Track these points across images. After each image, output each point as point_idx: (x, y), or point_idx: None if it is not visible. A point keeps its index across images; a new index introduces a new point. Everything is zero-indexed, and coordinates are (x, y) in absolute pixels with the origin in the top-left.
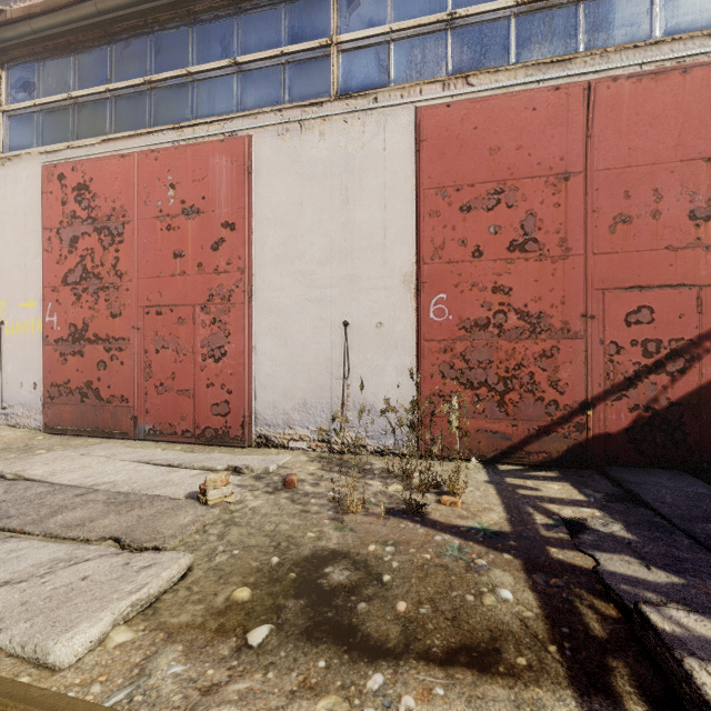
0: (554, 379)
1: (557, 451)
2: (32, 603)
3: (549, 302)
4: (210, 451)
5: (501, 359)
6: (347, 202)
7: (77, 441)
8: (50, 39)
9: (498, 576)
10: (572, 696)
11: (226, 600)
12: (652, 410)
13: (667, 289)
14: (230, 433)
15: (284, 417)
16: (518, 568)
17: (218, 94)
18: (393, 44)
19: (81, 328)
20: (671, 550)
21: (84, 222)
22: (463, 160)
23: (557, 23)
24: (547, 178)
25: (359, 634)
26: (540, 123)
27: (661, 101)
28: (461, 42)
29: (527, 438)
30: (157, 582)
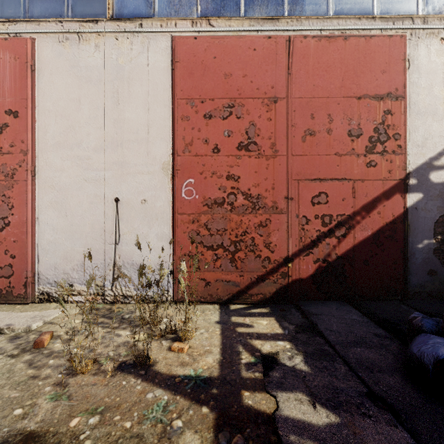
0: (268, 242)
1: (269, 293)
2: None
3: (264, 188)
4: None
5: (233, 228)
6: (118, 103)
7: None
8: None
9: (187, 441)
10: None
11: None
12: (327, 262)
13: (335, 181)
14: (13, 292)
15: (65, 276)
16: (210, 424)
17: (6, 0)
18: None
19: None
20: (332, 380)
21: None
22: (206, 80)
23: None
24: (263, 99)
25: None
26: (258, 60)
27: (332, 56)
28: None
29: (250, 284)
30: None
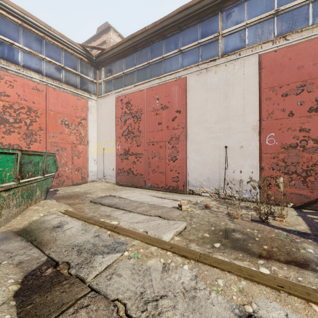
0: None
1: None
2: (150, 227)
3: None
4: (172, 194)
5: (304, 161)
6: (226, 98)
7: (127, 188)
8: (117, 54)
9: (306, 245)
10: None
11: (201, 236)
12: None
13: None
14: (178, 188)
15: (200, 183)
16: (315, 244)
17: (173, 63)
18: (247, 29)
19: (127, 150)
20: None
21: (128, 114)
22: (283, 74)
23: None
24: None
25: (251, 251)
26: None
27: None
28: (282, 21)
29: None
30: (180, 227)
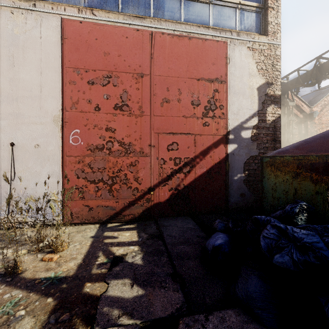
0: (137, 177)
1: (138, 213)
2: None
3: (134, 138)
4: None
5: (110, 167)
6: (13, 65)
7: None
8: None
9: (23, 324)
10: None
11: None
12: (178, 190)
13: (183, 135)
14: None
15: None
16: (48, 310)
17: None
18: None
19: None
20: (154, 268)
21: None
22: (90, 55)
23: None
24: (133, 74)
25: None
26: (130, 45)
27: (181, 49)
28: None
29: (123, 208)
30: None
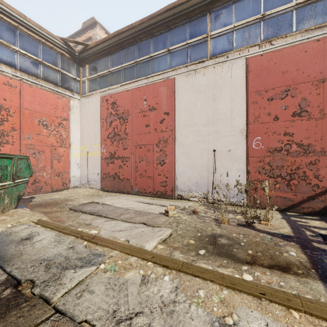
0: (317, 174)
1: (318, 208)
2: (132, 235)
3: (313, 139)
4: (160, 200)
5: (288, 165)
6: (214, 101)
7: (113, 194)
8: (102, 51)
9: (288, 248)
10: (320, 282)
11: (186, 243)
12: None
13: None
14: (167, 193)
15: (188, 188)
16: (297, 247)
17: (161, 63)
18: (235, 32)
19: (113, 153)
20: None
21: (114, 116)
22: (269, 78)
23: (318, 9)
24: (312, 82)
25: (235, 257)
26: (309, 57)
27: None
28: (268, 26)
29: (301, 201)
30: (165, 235)
